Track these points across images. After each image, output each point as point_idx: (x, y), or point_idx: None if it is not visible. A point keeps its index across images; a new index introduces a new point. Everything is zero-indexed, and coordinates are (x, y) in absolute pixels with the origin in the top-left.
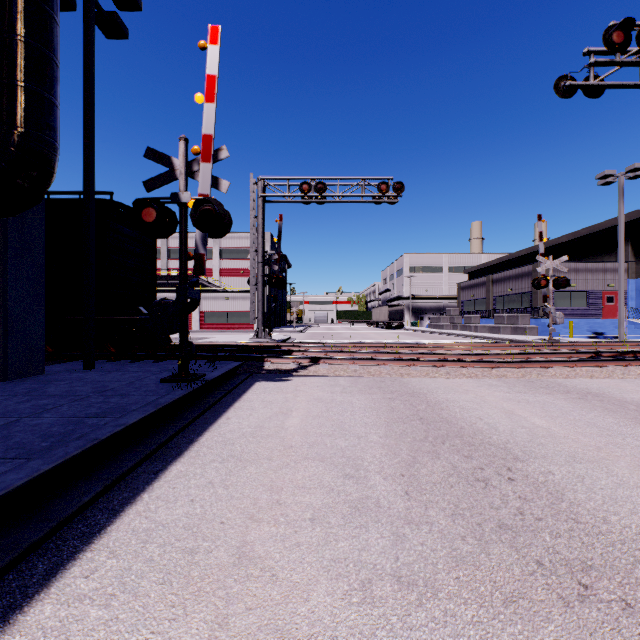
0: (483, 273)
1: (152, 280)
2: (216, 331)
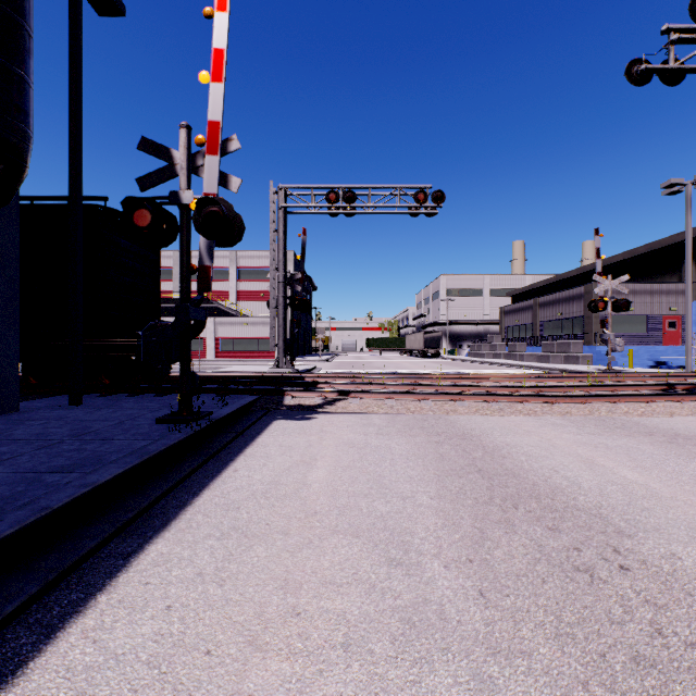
0: (528, 296)
1: (156, 301)
2: (233, 360)
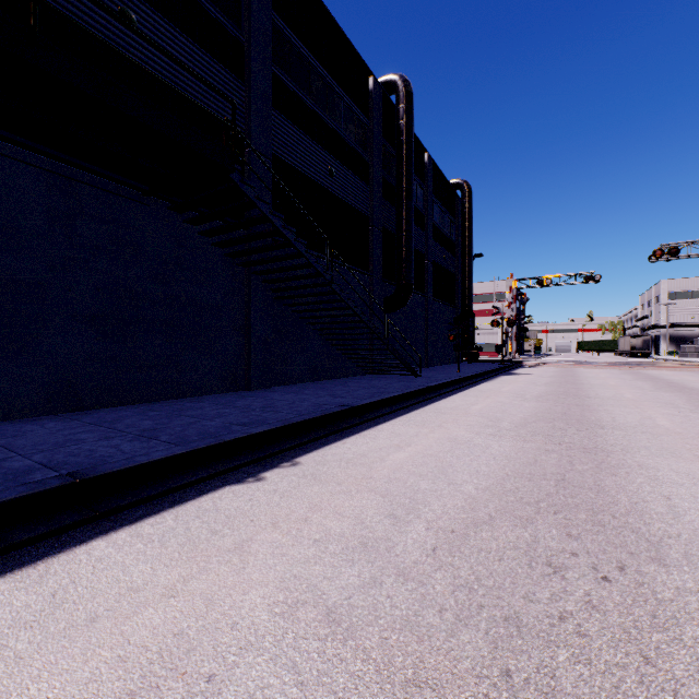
0: None
1: (473, 334)
2: None
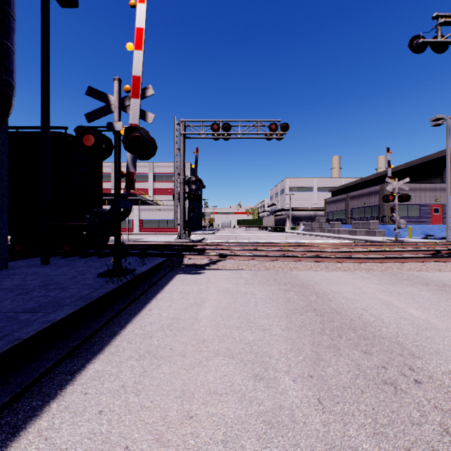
0: (342, 192)
1: (99, 195)
2: (151, 233)
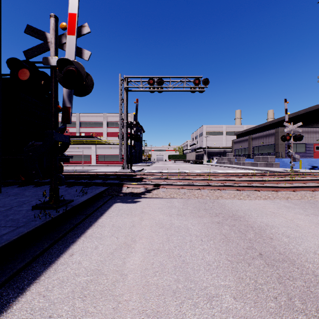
0: (244, 135)
1: None
2: (104, 165)
